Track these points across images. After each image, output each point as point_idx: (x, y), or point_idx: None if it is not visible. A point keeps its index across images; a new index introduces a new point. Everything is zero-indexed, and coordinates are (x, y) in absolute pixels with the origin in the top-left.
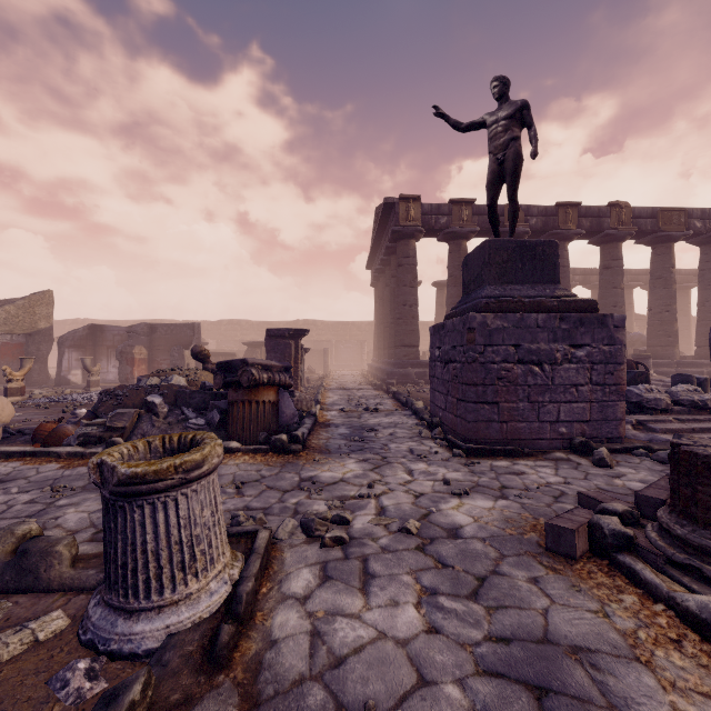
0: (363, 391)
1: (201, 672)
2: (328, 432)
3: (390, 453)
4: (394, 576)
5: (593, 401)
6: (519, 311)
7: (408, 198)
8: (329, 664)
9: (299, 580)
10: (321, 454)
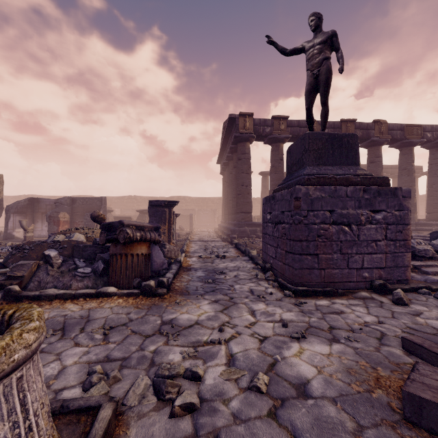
0: (215, 242)
1: None
2: (189, 275)
3: (236, 294)
4: None
5: (388, 253)
6: (332, 185)
7: (245, 114)
8: None
9: None
10: (182, 296)
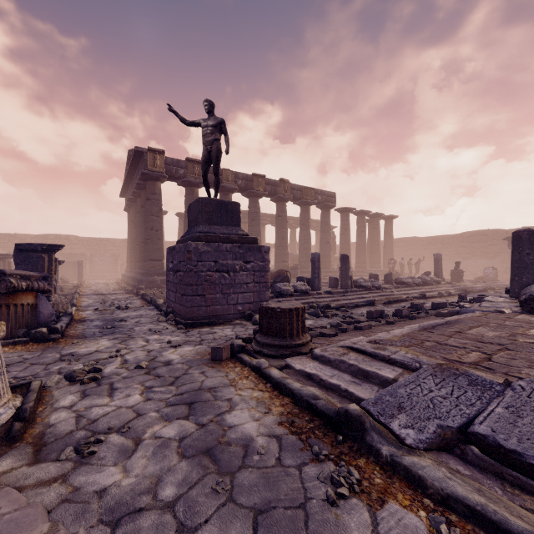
0: (117, 295)
1: (2, 446)
2: (84, 325)
3: (134, 333)
4: (130, 386)
5: (255, 291)
6: (217, 242)
7: (155, 150)
8: (88, 424)
9: (66, 400)
10: (79, 339)
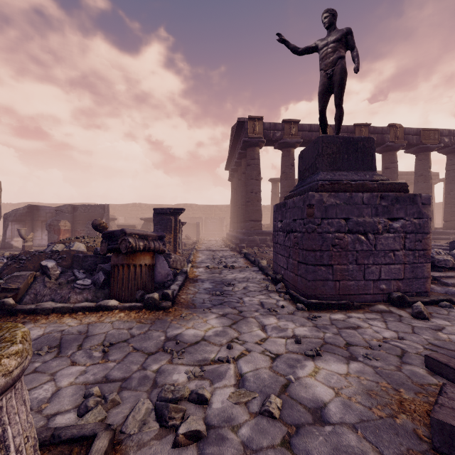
0: (223, 252)
1: None
2: (195, 287)
3: (245, 307)
4: None
5: (406, 263)
6: (347, 191)
7: (254, 118)
8: None
9: None
10: (187, 310)
